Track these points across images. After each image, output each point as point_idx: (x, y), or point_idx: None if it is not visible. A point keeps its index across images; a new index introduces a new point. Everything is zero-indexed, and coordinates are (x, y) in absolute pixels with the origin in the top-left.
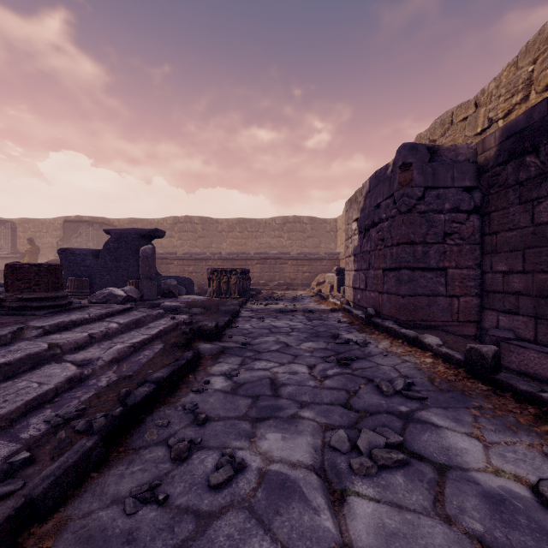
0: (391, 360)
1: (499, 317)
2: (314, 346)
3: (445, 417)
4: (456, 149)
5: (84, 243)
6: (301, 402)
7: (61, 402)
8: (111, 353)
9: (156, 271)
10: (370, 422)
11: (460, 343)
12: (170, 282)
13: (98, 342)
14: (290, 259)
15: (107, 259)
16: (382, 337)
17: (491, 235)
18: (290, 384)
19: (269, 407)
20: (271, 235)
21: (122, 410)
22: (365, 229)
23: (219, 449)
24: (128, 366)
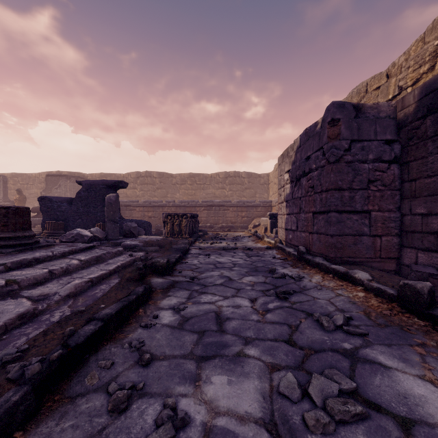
0: (326, 293)
1: (418, 254)
2: (254, 280)
3: (391, 356)
4: (378, 107)
5: (63, 193)
6: (246, 338)
7: (8, 339)
8: (68, 288)
9: (120, 216)
10: (316, 362)
11: (386, 278)
12: (131, 224)
13: (58, 277)
14: (231, 206)
15: (79, 205)
16: (314, 272)
17: (410, 182)
18: (234, 319)
19: (214, 343)
20: (215, 187)
21: (61, 353)
22: (296, 178)
23: (162, 395)
24: (84, 301)
